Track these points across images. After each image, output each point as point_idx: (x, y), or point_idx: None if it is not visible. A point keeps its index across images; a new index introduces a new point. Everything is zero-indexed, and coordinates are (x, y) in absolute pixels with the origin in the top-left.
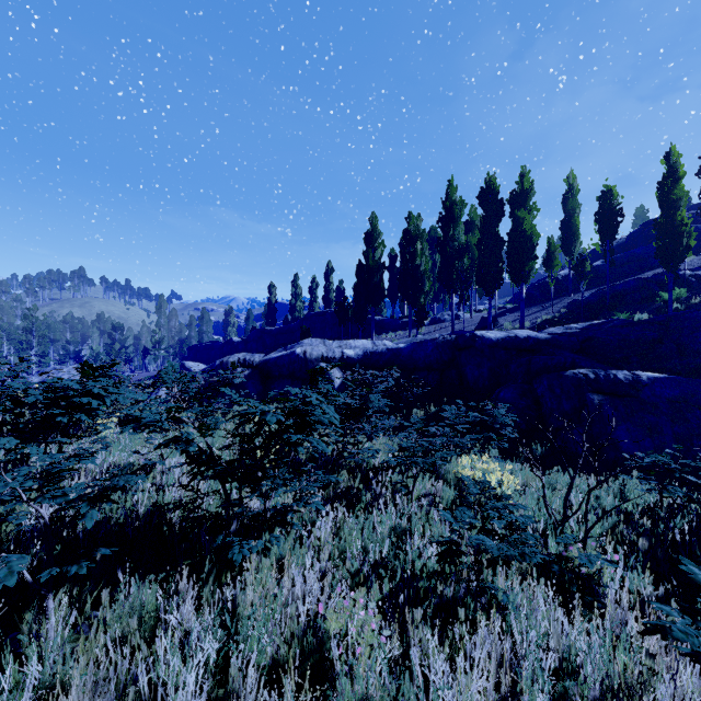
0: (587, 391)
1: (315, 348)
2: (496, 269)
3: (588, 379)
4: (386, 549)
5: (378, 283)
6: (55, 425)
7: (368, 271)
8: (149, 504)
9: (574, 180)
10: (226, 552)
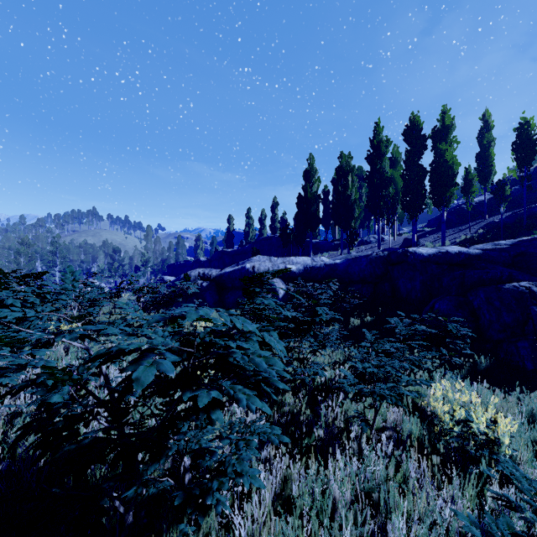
0: (531, 304)
1: (262, 264)
2: (420, 196)
3: (532, 292)
4: None
5: (315, 211)
6: None
7: (306, 202)
8: None
9: (489, 117)
10: None
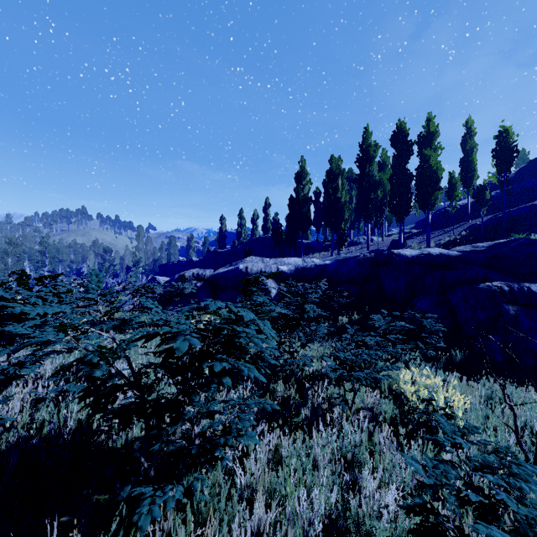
0: (502, 302)
1: (255, 265)
2: (406, 199)
3: (503, 291)
4: (333, 497)
5: (306, 213)
6: (0, 333)
7: (298, 203)
8: (80, 417)
9: (472, 124)
10: (134, 506)
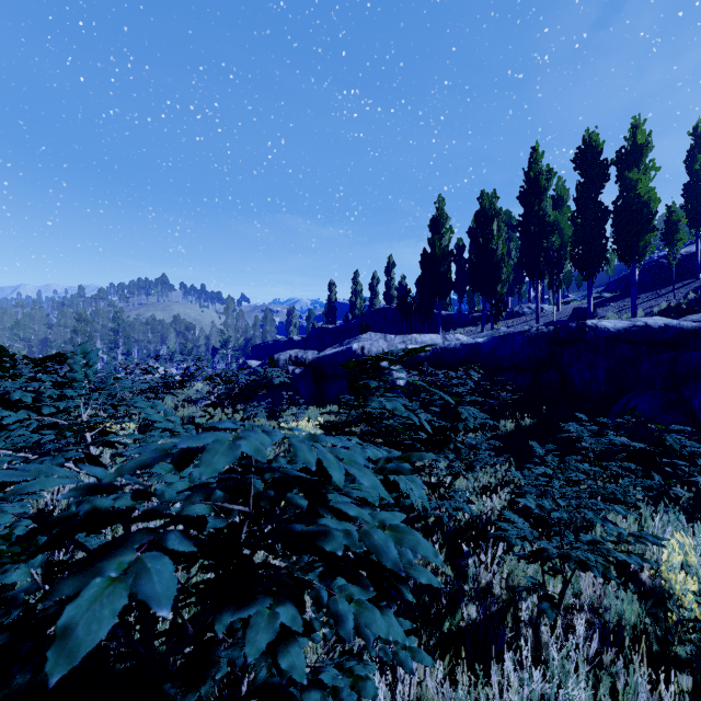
0: None
1: (375, 344)
2: (599, 247)
3: None
4: None
5: (445, 273)
6: None
7: (434, 260)
8: None
9: None
10: None
